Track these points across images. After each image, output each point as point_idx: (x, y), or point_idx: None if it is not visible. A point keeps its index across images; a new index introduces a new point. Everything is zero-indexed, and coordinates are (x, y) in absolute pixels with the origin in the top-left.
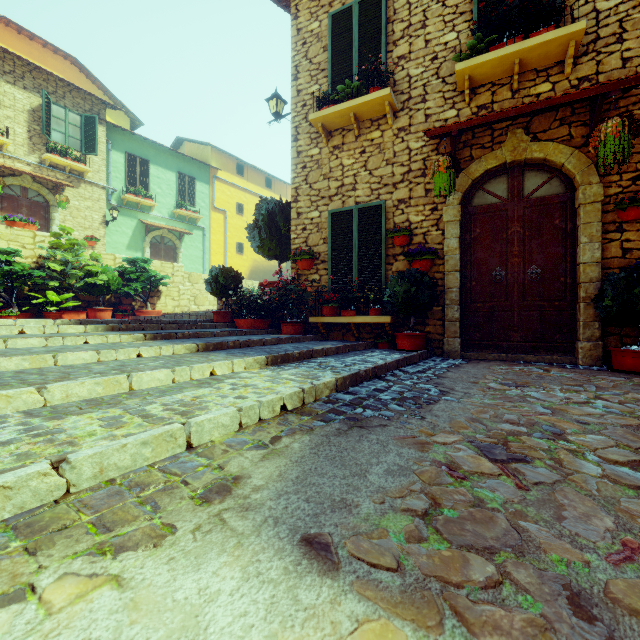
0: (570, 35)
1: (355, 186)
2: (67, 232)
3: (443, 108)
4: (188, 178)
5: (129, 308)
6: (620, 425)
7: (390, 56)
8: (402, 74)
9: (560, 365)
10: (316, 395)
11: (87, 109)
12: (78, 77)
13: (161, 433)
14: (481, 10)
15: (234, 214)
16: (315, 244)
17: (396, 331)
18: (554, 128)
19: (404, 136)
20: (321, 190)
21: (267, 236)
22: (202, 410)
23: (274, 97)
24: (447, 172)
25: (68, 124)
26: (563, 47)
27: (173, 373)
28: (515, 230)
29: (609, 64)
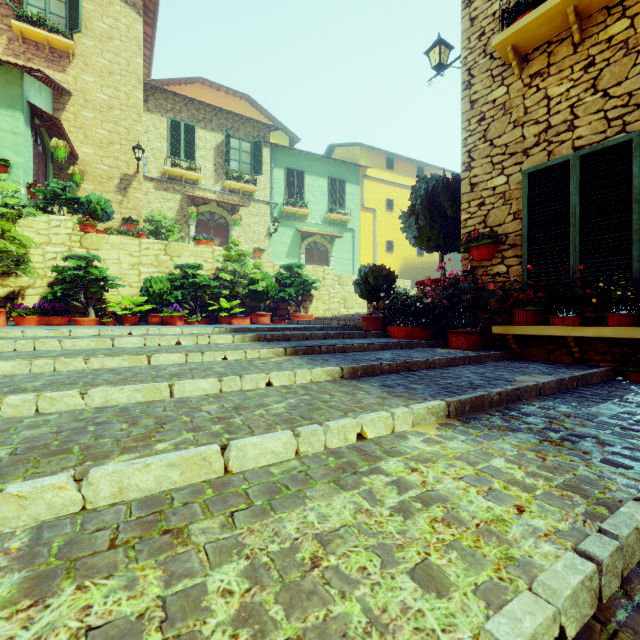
0: None
1: (573, 123)
2: (235, 245)
3: None
4: (338, 182)
5: (285, 312)
6: None
7: None
8: None
9: None
10: (621, 566)
11: (255, 136)
12: (250, 111)
13: None
14: None
15: (383, 211)
16: (499, 223)
17: None
18: None
19: None
20: (509, 144)
21: (427, 222)
22: None
23: (436, 45)
24: None
25: (241, 152)
26: None
27: (296, 439)
28: None
29: None
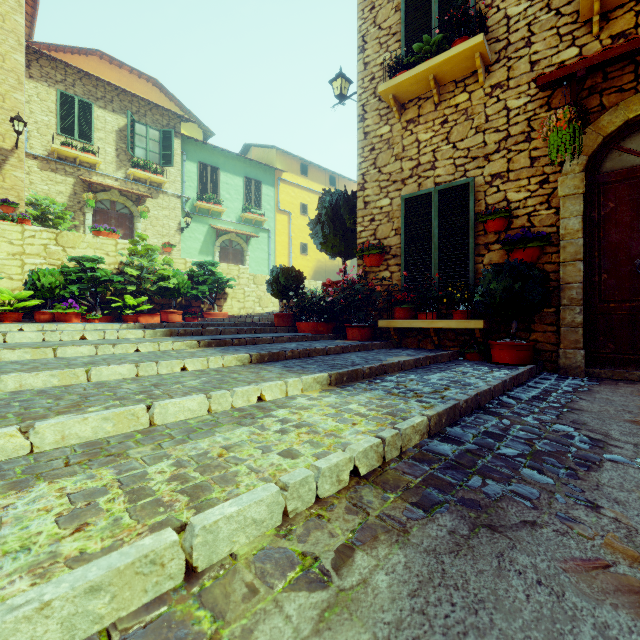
0: None
1: (434, 164)
2: (143, 239)
3: (557, 48)
4: (254, 182)
5: (198, 310)
6: None
7: None
8: (497, 17)
9: None
10: (401, 445)
11: (165, 124)
12: (158, 97)
13: (131, 561)
14: None
15: (298, 215)
16: (385, 236)
17: (489, 338)
18: None
19: (500, 94)
20: (392, 173)
21: (330, 231)
22: (225, 485)
23: (338, 77)
24: (569, 127)
25: (149, 140)
26: None
27: (209, 400)
28: None
29: None
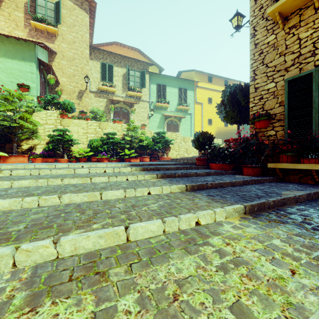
0: None
1: (314, 52)
2: (132, 122)
3: None
4: (183, 90)
5: (156, 156)
6: None
7: None
8: None
9: None
10: None
11: (142, 68)
12: (139, 57)
13: None
14: None
15: (206, 104)
16: (271, 108)
17: None
18: None
19: None
20: (277, 66)
21: (230, 109)
22: None
23: (235, 15)
24: None
25: (135, 77)
26: None
27: (164, 224)
28: None
29: None
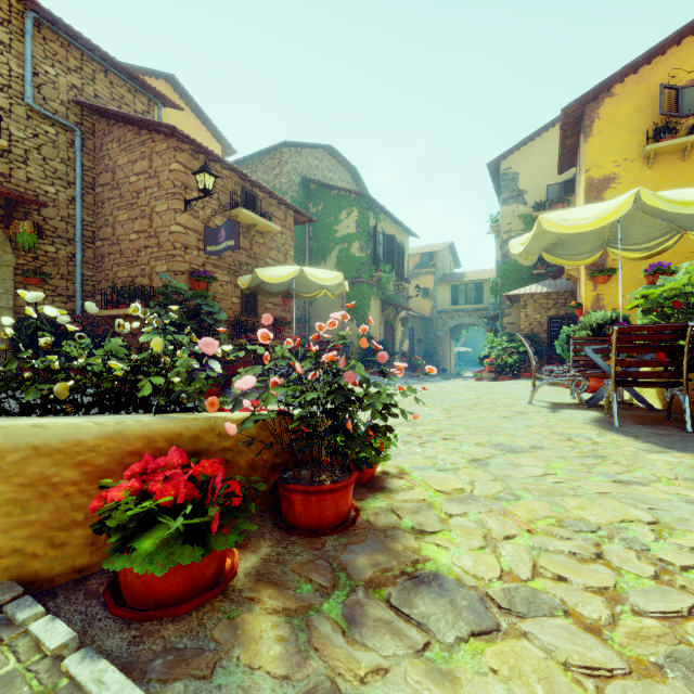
0: None
1: None
2: None
3: None
4: None
5: None
6: None
7: None
8: None
9: None
10: None
11: None
12: None
13: None
14: None
15: None
16: None
17: None
18: None
19: None
20: None
21: None
22: None
23: None
24: None
25: None
26: None
27: None
28: None
29: (19, 175)
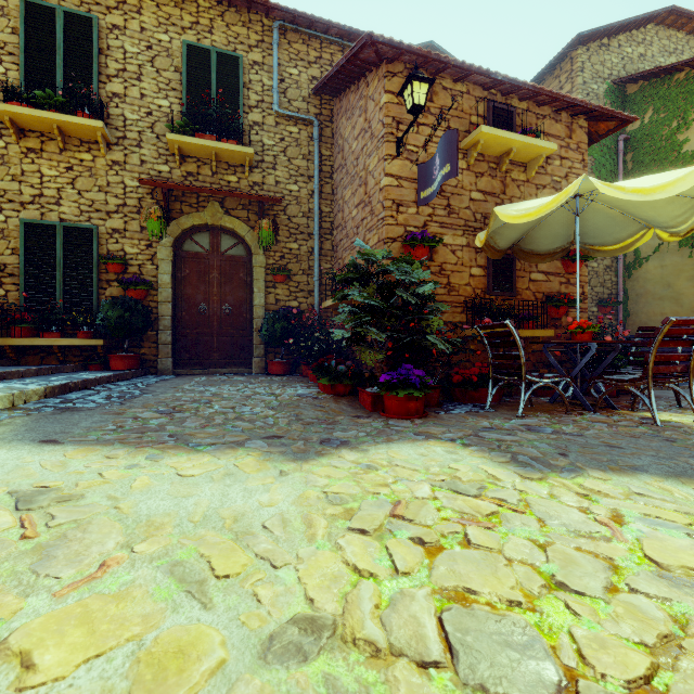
0: (246, 153)
1: (59, 201)
2: None
3: (158, 161)
4: None
5: None
6: (243, 396)
7: (104, 87)
8: (117, 111)
9: (242, 374)
10: (26, 399)
11: None
12: None
13: None
14: (189, 97)
15: None
16: None
17: (110, 353)
18: (239, 210)
19: (119, 170)
20: (8, 192)
21: None
22: None
23: None
24: (159, 220)
25: None
26: (243, 158)
27: None
28: (215, 276)
29: (269, 180)
